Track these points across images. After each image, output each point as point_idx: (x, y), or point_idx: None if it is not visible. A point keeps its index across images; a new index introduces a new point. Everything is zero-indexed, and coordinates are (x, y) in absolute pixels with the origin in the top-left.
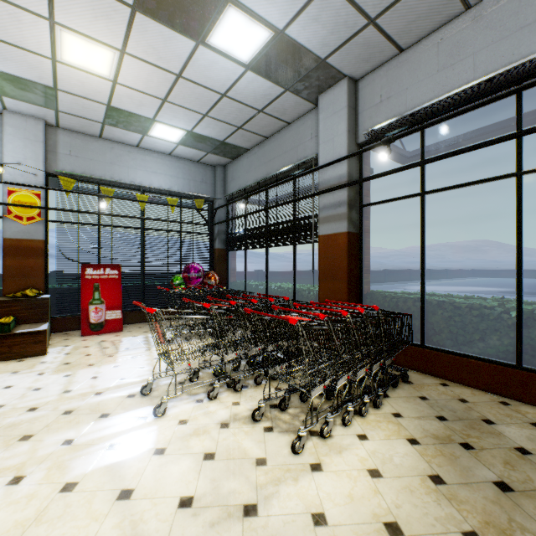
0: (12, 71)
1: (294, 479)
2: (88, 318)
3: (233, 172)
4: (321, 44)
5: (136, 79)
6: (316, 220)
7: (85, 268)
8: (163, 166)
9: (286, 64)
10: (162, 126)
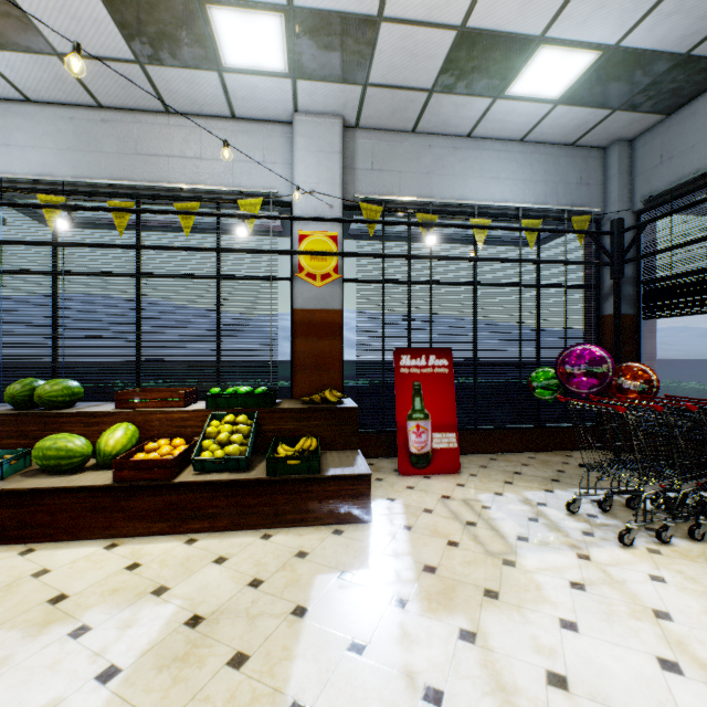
0: None
1: None
2: (406, 444)
3: (665, 144)
4: None
5: None
6: None
7: (398, 355)
8: (509, 164)
9: None
10: (550, 53)
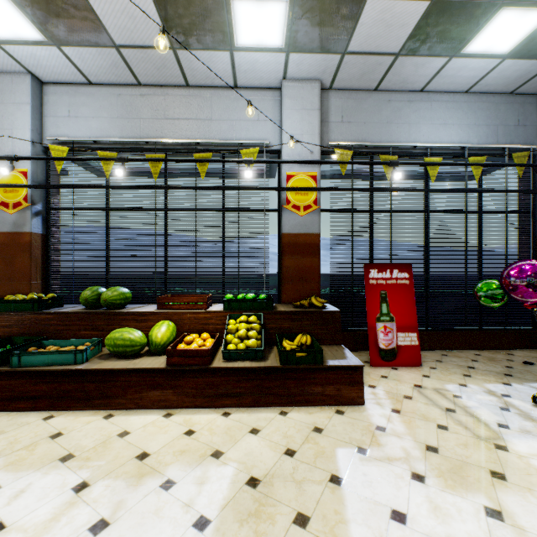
0: None
1: None
2: (375, 341)
3: None
4: None
5: None
6: None
7: (367, 269)
8: (456, 112)
9: None
10: (509, 13)
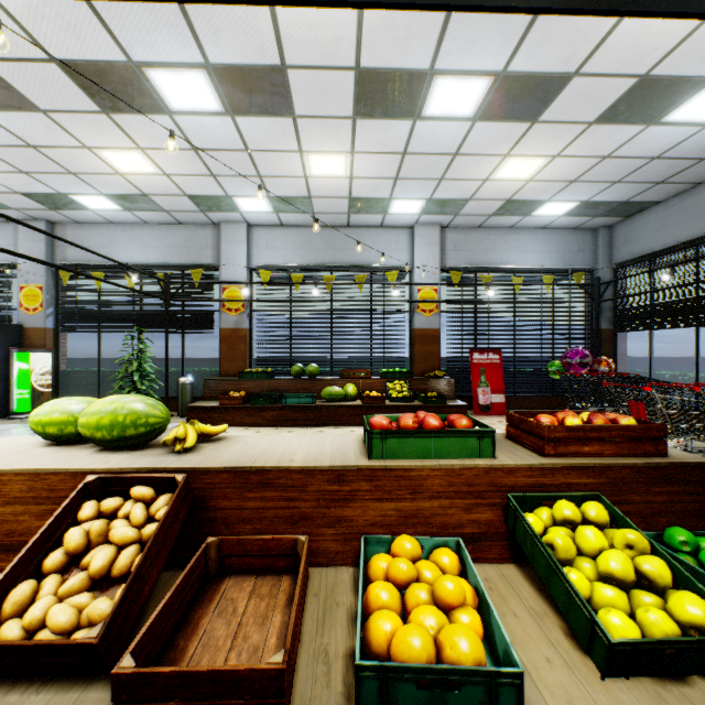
0: (445, 196)
1: None
2: (477, 399)
3: (626, 233)
4: None
5: (553, 172)
6: None
7: (472, 353)
8: (535, 242)
9: None
10: (553, 203)
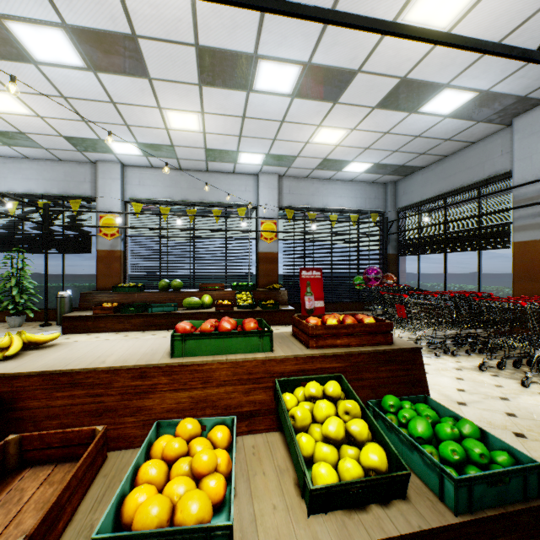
0: (279, 153)
1: (528, 395)
2: (304, 305)
3: (405, 187)
4: (523, 88)
5: (353, 141)
6: (509, 228)
7: (301, 270)
8: (346, 190)
9: (483, 107)
10: (356, 163)
